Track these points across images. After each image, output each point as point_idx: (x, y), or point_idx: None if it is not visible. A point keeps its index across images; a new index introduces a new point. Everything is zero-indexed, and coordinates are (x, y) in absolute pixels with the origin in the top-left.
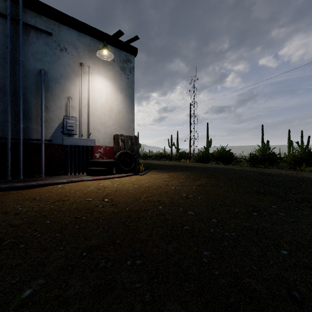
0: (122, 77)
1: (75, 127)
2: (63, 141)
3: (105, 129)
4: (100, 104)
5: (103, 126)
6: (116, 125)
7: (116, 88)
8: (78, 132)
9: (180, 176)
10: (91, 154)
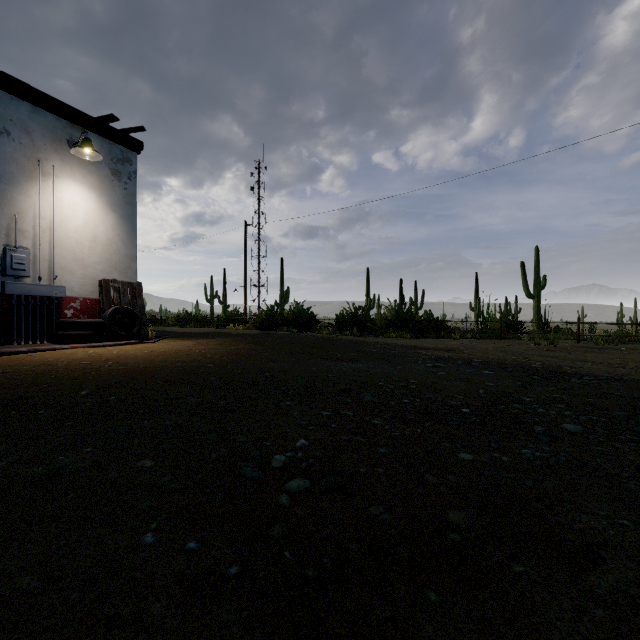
0: (115, 186)
1: (28, 265)
2: (6, 287)
3: (83, 270)
4: (75, 228)
5: (80, 265)
6: (104, 263)
7: (104, 204)
8: (33, 273)
9: (211, 343)
10: (58, 310)
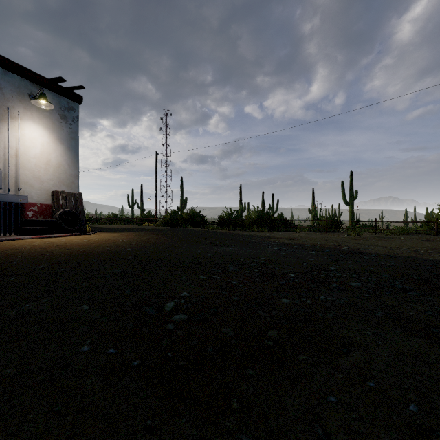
0: (63, 126)
1: (0, 181)
2: None
3: (40, 185)
4: (34, 155)
5: (38, 181)
6: (55, 180)
7: (55, 139)
8: (4, 186)
9: (131, 234)
10: (22, 212)
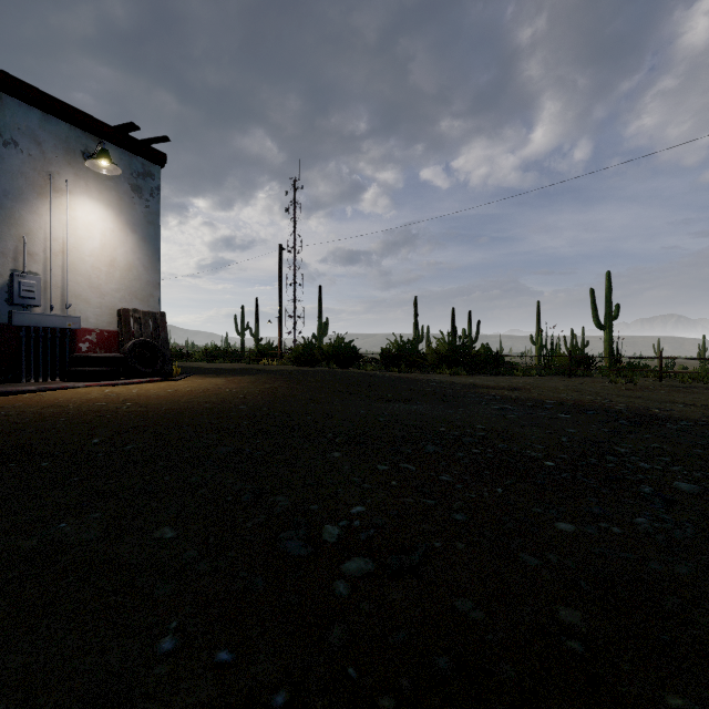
0: (136, 203)
1: (38, 293)
2: (13, 318)
3: (99, 299)
4: (90, 250)
5: (96, 292)
6: (123, 291)
7: (123, 224)
8: (43, 302)
9: (243, 380)
10: (72, 344)
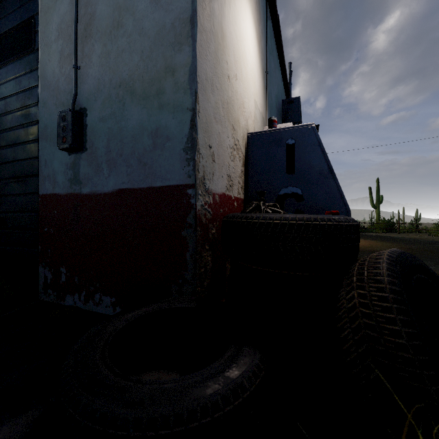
0: None
1: None
2: None
3: None
4: None
5: None
6: None
7: None
8: None
9: None
10: None
